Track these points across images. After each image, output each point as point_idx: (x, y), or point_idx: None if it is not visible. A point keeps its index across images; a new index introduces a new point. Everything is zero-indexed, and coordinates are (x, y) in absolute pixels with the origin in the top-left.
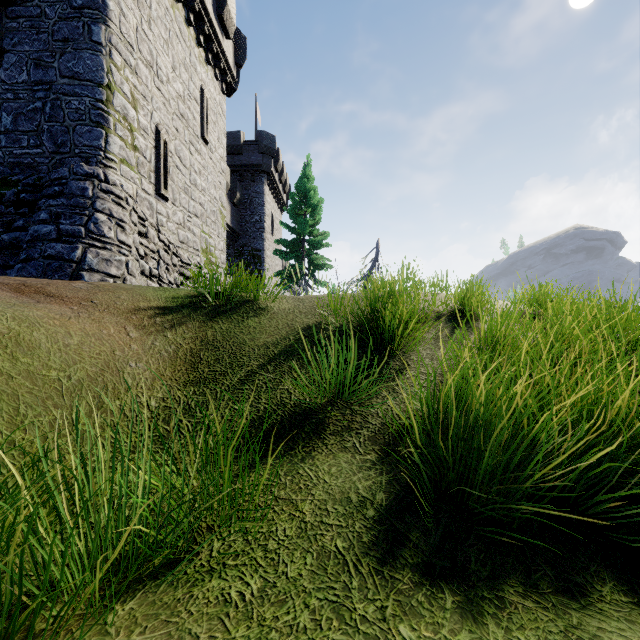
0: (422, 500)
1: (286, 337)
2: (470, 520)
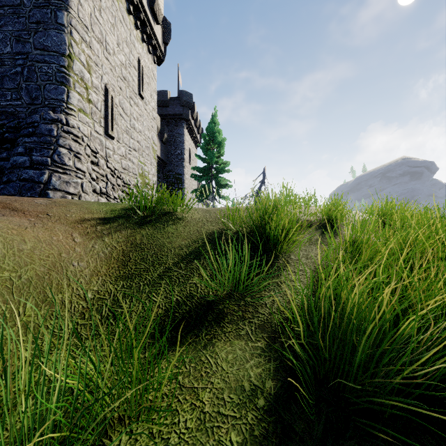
0: (306, 394)
1: (196, 240)
2: (347, 409)
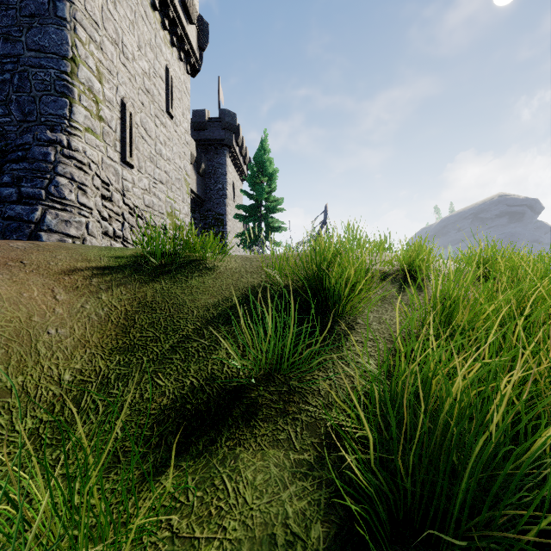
0: None
1: (228, 298)
2: None
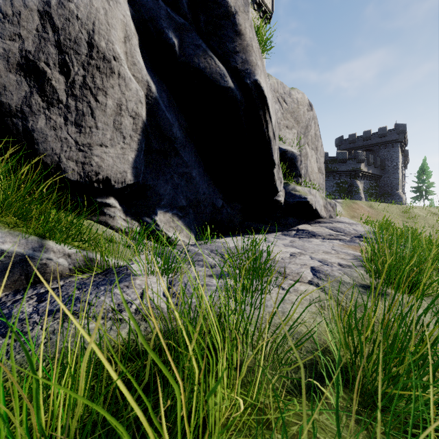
0: None
1: None
2: None
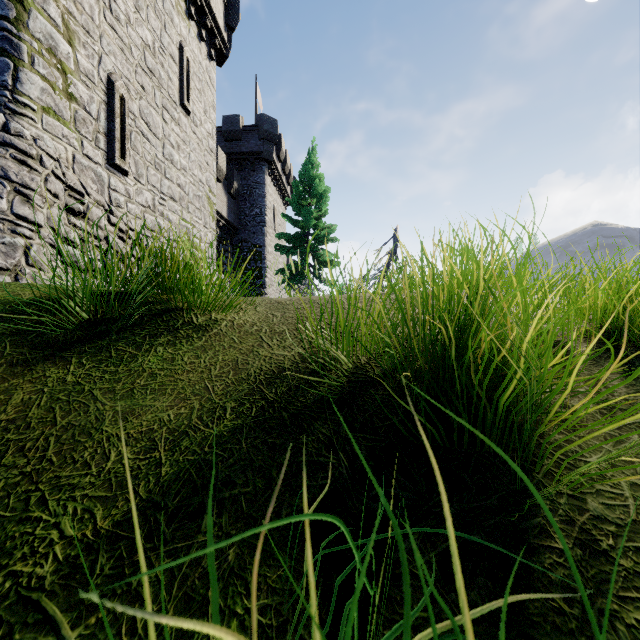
0: None
1: (217, 404)
2: None
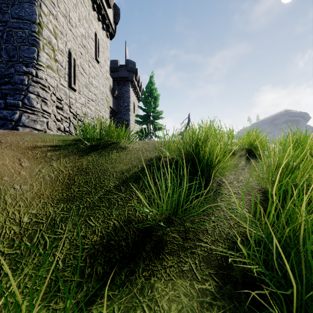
0: None
1: (136, 166)
2: None
